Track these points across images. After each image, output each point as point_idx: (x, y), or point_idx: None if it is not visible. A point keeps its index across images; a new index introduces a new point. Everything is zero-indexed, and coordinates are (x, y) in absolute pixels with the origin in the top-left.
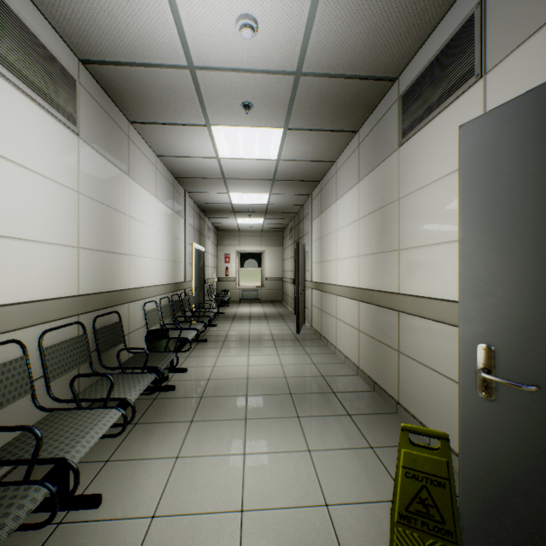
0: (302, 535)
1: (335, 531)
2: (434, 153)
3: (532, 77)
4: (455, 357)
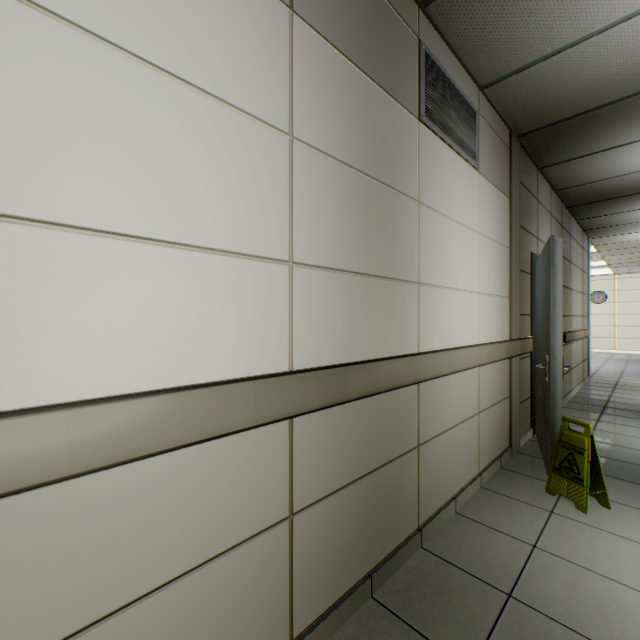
0: None
1: None
2: (455, 190)
3: (490, 207)
4: (467, 397)
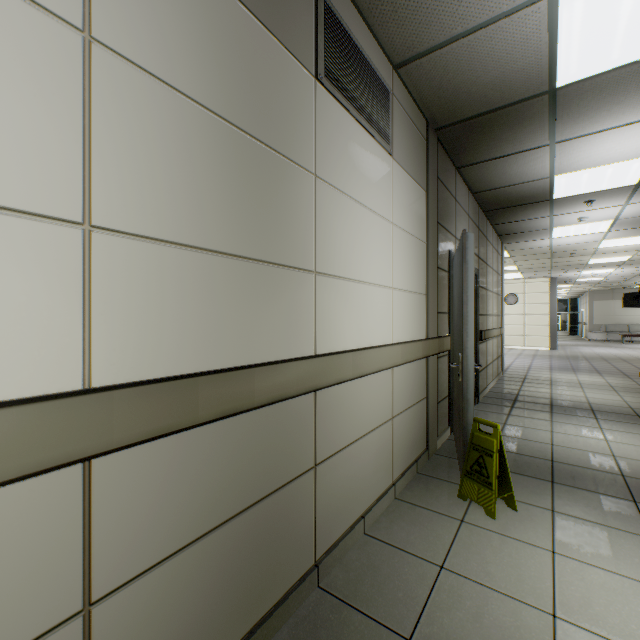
0: (590, 547)
1: (552, 536)
2: (364, 171)
3: (406, 198)
4: (379, 402)
